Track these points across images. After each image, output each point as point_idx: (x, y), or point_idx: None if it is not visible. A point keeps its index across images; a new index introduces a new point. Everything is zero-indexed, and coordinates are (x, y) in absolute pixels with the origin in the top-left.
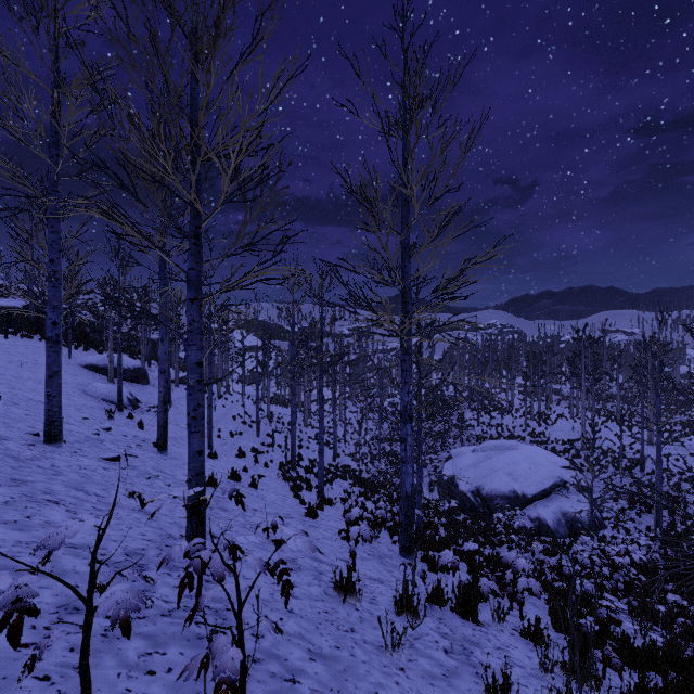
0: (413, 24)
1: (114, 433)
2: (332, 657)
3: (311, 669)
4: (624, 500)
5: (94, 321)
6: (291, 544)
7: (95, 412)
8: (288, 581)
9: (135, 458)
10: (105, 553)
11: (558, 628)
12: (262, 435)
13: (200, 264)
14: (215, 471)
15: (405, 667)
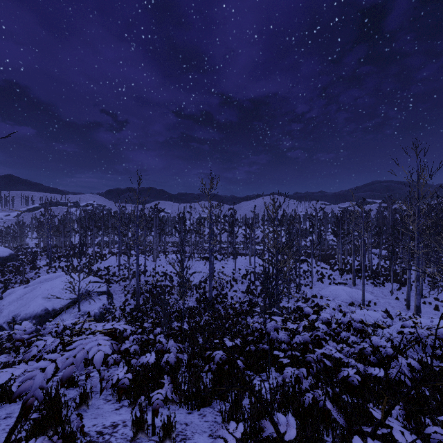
0: None
1: None
2: None
3: None
4: (130, 294)
5: None
6: None
7: None
8: None
9: None
10: None
11: None
12: None
13: None
14: None
15: None
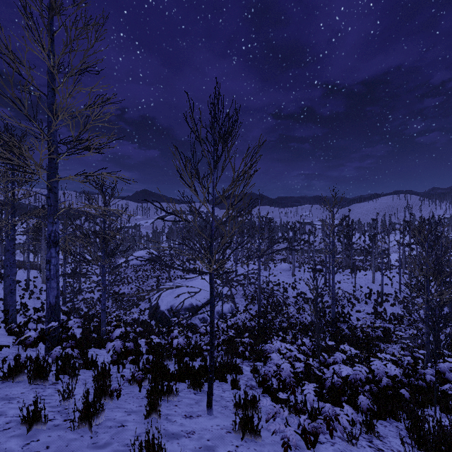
0: None
1: None
2: None
3: None
4: (249, 299)
5: None
6: None
7: None
8: None
9: None
10: None
11: (145, 371)
12: None
13: None
14: None
15: None
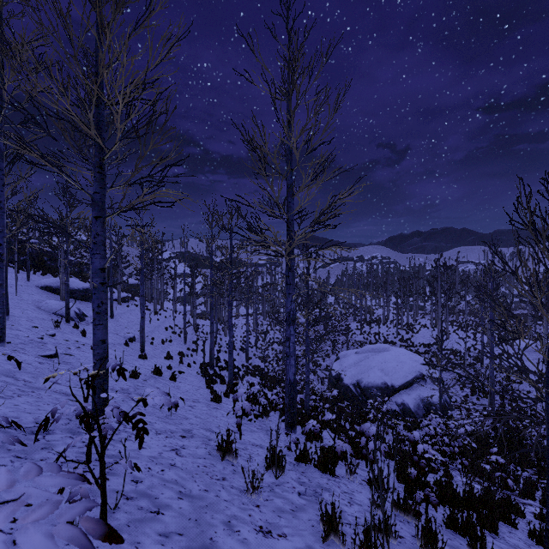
0: (295, 12)
1: (58, 338)
2: (198, 497)
3: (177, 505)
4: (468, 388)
5: (51, 251)
6: (149, 401)
7: (45, 323)
8: (144, 429)
9: (71, 356)
10: (17, 421)
11: (400, 480)
12: (189, 342)
13: (103, 189)
14: (142, 368)
15: (260, 504)
